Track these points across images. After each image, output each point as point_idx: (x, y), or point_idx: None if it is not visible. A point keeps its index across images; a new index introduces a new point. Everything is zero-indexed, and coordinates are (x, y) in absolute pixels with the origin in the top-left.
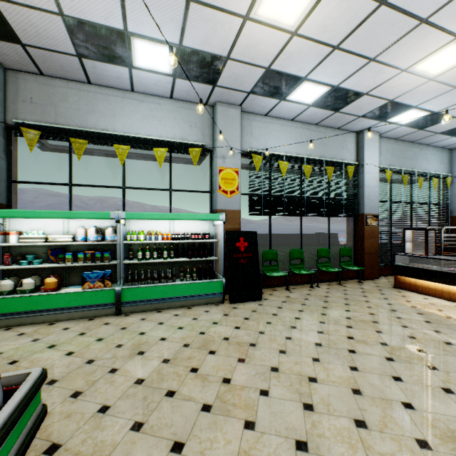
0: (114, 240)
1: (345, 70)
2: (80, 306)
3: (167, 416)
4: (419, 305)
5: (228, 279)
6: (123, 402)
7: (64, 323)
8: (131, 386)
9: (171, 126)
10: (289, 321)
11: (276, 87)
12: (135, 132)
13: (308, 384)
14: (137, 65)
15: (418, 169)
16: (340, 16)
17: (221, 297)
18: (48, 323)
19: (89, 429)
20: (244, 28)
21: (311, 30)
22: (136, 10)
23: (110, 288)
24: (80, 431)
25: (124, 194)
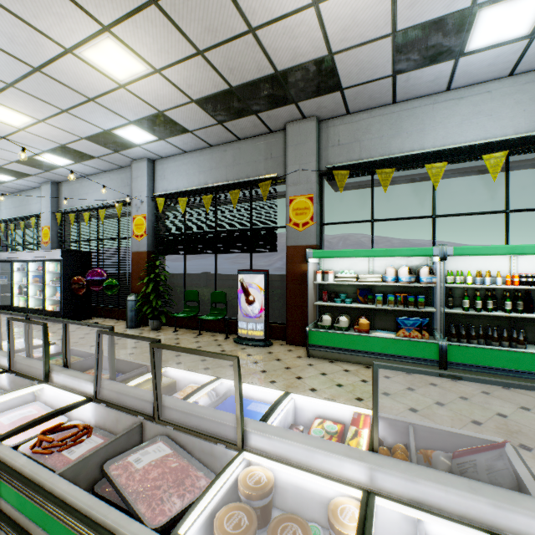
0: (430, 282)
1: None
2: (396, 355)
3: None
4: None
5: None
6: None
7: (379, 369)
8: None
9: (509, 117)
10: None
11: None
12: (450, 143)
13: None
14: (469, 50)
15: None
16: None
17: None
18: (363, 365)
19: None
20: None
21: None
22: None
23: (431, 341)
24: None
25: (433, 225)
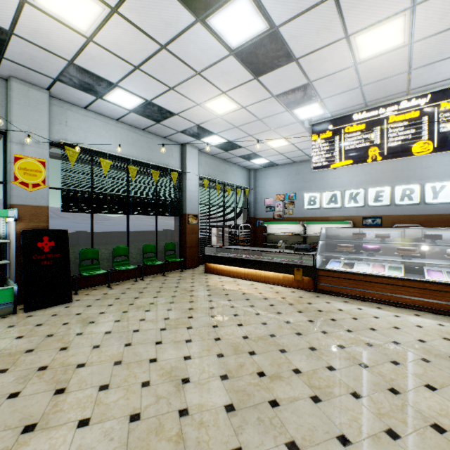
0: None
1: (153, 90)
2: None
3: None
4: (212, 283)
5: (24, 285)
6: None
7: None
8: None
9: None
10: (91, 317)
11: (88, 83)
12: None
13: (74, 370)
14: None
15: (229, 181)
16: (131, 42)
17: (11, 307)
18: None
19: None
20: (25, 9)
21: (107, 43)
22: None
23: None
24: None
25: None
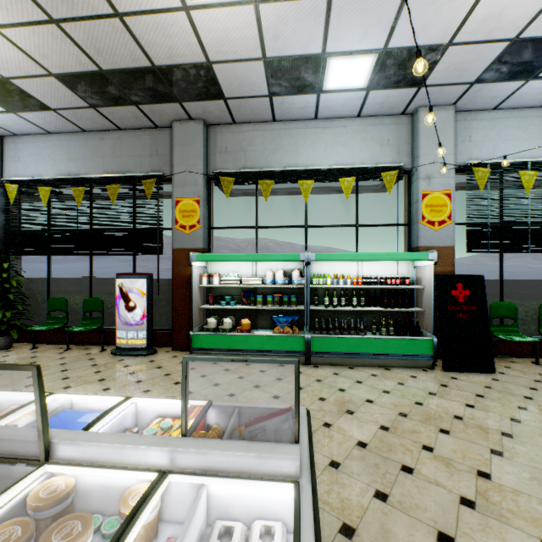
0: (300, 284)
1: None
2: (271, 350)
3: (413, 495)
4: None
5: (440, 339)
6: (352, 462)
7: (258, 365)
8: (354, 447)
9: (358, 150)
10: None
11: (524, 62)
12: (318, 164)
13: None
14: (326, 89)
15: None
16: None
17: (430, 361)
18: (244, 363)
19: (328, 482)
20: None
21: None
22: (340, 26)
23: (299, 335)
24: (319, 480)
25: (306, 234)
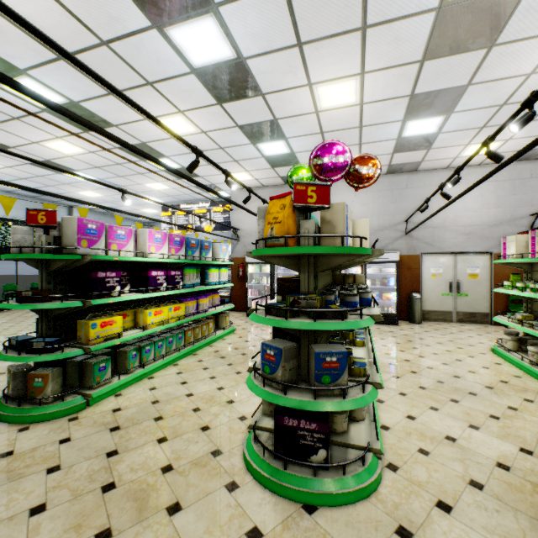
0: None
1: (37, 185)
2: None
3: None
4: None
5: None
6: None
7: None
8: None
9: None
10: None
11: None
12: None
13: None
14: None
15: None
16: (19, 173)
17: None
18: None
19: None
20: None
21: (3, 172)
22: None
23: None
24: None
25: None
